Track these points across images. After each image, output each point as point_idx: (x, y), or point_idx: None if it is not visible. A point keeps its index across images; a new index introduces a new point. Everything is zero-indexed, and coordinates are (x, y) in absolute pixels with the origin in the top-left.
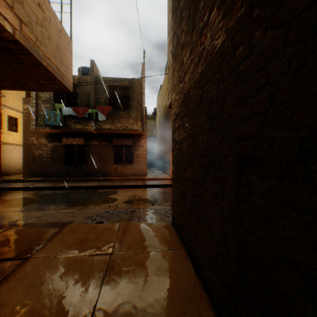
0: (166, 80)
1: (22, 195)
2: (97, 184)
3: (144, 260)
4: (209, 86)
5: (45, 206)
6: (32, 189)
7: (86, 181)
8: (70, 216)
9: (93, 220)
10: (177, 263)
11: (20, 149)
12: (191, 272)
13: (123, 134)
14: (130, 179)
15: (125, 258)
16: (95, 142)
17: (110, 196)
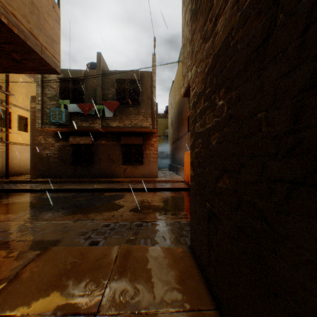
0: (178, 74)
1: (23, 199)
2: (104, 187)
3: None
4: None
5: (41, 214)
6: (36, 192)
7: (93, 182)
8: (61, 231)
9: (87, 239)
10: None
11: (30, 149)
12: None
13: (132, 132)
14: (139, 181)
15: None
16: (103, 142)
17: (115, 201)
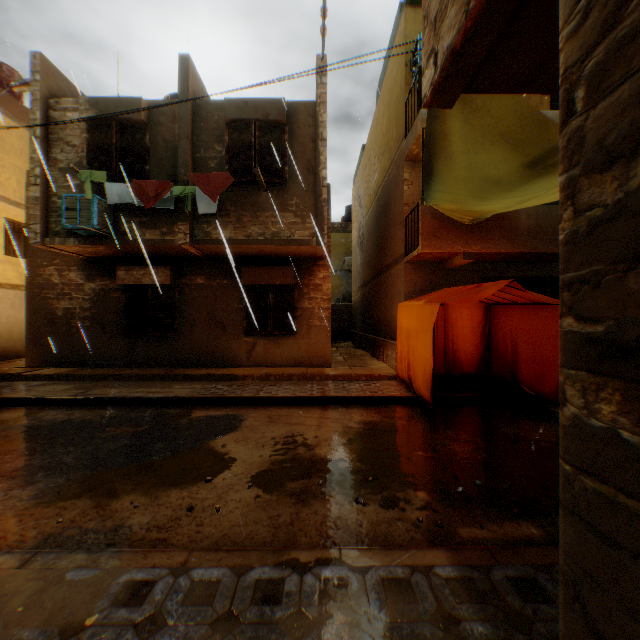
0: (378, 122)
1: None
2: (194, 393)
3: None
4: None
5: None
6: (21, 405)
7: (173, 379)
8: None
9: None
10: None
11: None
12: None
13: (269, 257)
14: (285, 376)
15: None
16: (200, 279)
17: (214, 441)
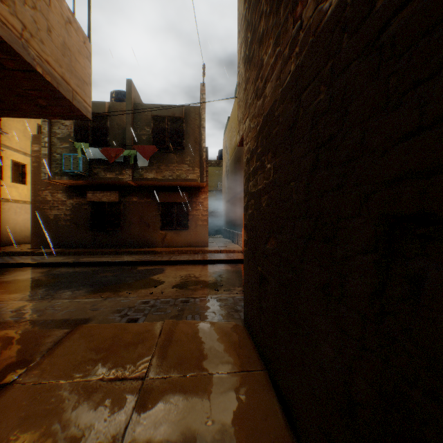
0: (236, 109)
1: (27, 275)
2: (136, 259)
3: (197, 391)
4: (311, 91)
5: (57, 292)
6: (43, 266)
7: (121, 253)
8: (89, 309)
9: (123, 316)
10: (252, 399)
11: (29, 208)
12: (277, 417)
13: (174, 186)
14: (183, 251)
15: (166, 387)
16: (134, 199)
17: (153, 277)
